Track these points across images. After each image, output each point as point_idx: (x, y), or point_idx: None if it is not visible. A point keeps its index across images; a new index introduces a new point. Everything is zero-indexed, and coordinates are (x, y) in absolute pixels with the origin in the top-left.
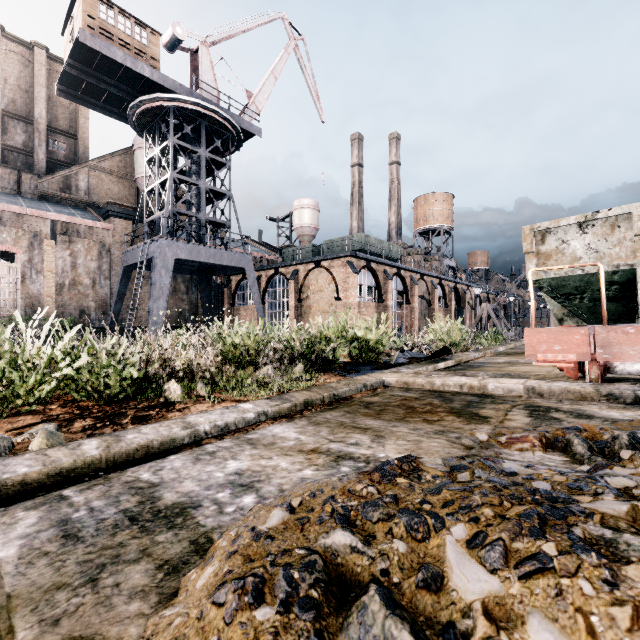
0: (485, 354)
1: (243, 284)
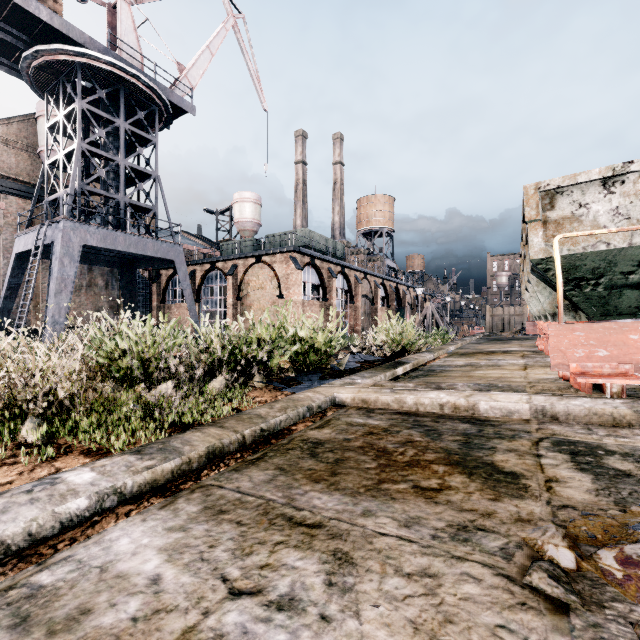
0: (439, 355)
1: (175, 279)
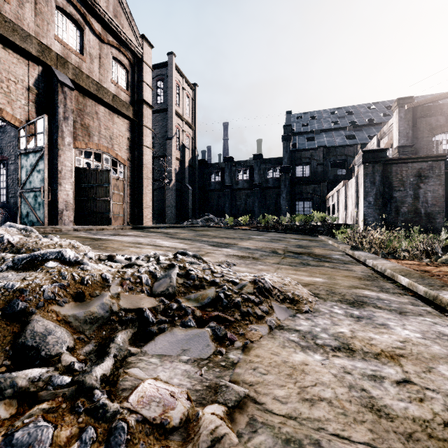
0: None
1: None
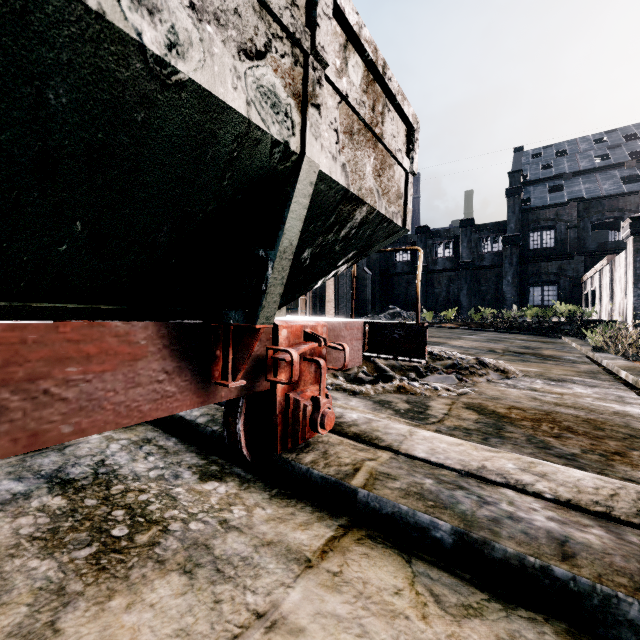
0: None
1: None
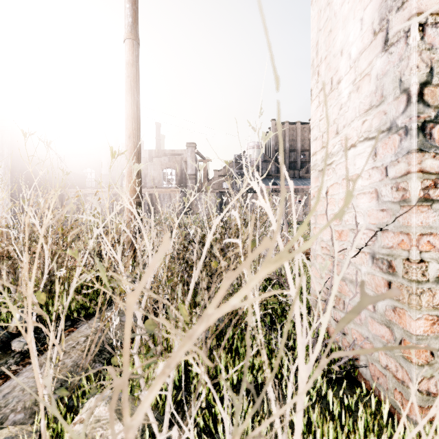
0: None
1: None
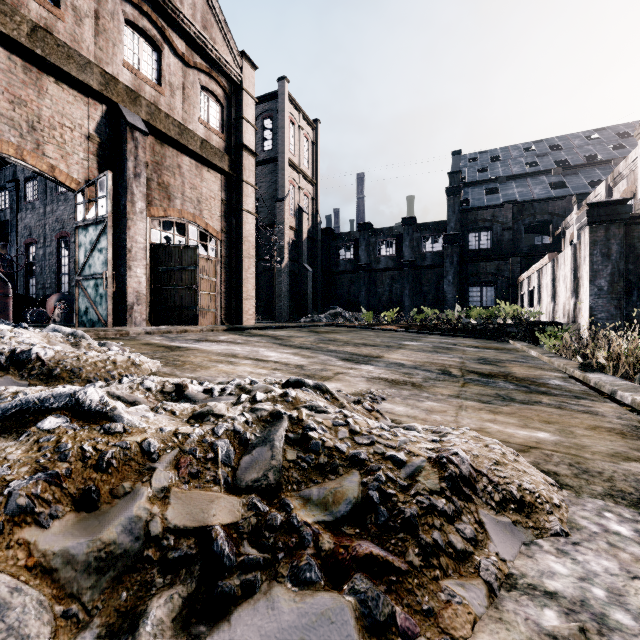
0: None
1: None
